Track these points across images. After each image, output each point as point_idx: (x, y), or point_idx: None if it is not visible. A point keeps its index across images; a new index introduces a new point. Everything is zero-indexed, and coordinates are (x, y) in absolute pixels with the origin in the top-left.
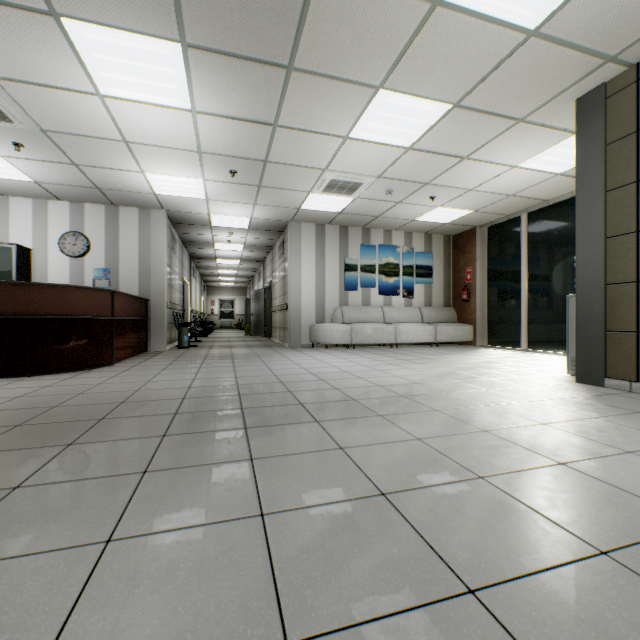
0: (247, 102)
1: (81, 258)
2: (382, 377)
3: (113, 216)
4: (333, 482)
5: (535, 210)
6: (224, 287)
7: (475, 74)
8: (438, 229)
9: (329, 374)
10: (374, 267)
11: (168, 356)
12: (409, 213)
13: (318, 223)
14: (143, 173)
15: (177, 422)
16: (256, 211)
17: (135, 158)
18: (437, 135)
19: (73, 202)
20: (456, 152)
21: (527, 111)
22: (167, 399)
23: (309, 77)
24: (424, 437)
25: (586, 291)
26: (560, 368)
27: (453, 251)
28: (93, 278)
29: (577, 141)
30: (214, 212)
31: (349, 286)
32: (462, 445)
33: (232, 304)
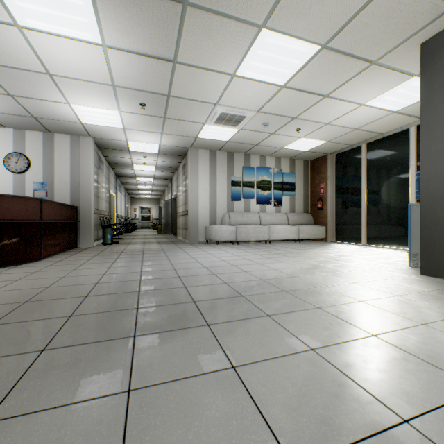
0: (149, 38)
1: (23, 174)
2: (263, 270)
3: (49, 141)
4: (225, 440)
5: (372, 141)
6: (143, 198)
7: (343, 15)
8: (300, 155)
9: (219, 268)
10: (253, 183)
11: (92, 251)
12: (279, 142)
13: (211, 149)
14: (69, 104)
15: (66, 328)
16: (163, 139)
17: (60, 90)
18: (306, 75)
19: (16, 129)
20: (319, 91)
21: (380, 54)
22: (70, 297)
23: (202, 13)
24: (317, 346)
25: (430, 200)
26: (399, 261)
27: (310, 172)
28: (33, 189)
29: (422, 78)
30: (131, 139)
31: (234, 197)
32: (360, 359)
33: (149, 211)
